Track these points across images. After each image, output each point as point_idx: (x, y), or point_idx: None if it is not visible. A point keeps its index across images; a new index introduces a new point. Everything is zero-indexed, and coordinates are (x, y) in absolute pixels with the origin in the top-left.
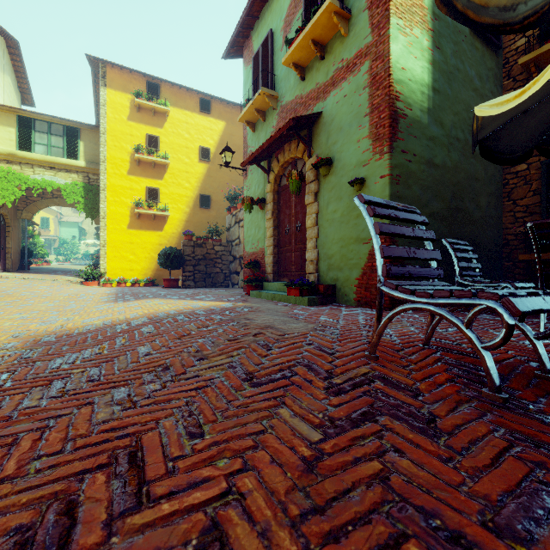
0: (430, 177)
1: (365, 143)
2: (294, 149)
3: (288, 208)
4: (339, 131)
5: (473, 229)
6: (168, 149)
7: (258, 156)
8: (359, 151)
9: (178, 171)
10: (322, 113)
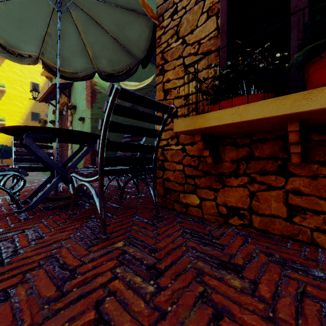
0: (117, 119)
1: (85, 102)
2: (64, 97)
3: (65, 127)
4: (78, 93)
5: (145, 142)
6: (5, 80)
7: (47, 98)
8: (83, 105)
9: (13, 95)
10: (73, 83)
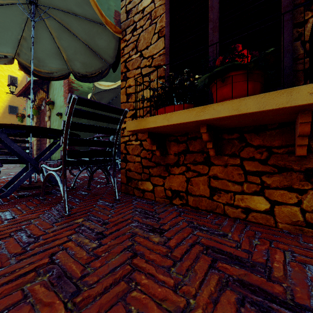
0: None
1: (62, 98)
2: (42, 93)
3: (43, 121)
4: (56, 90)
5: None
6: None
7: (25, 92)
8: (61, 101)
9: None
10: None
